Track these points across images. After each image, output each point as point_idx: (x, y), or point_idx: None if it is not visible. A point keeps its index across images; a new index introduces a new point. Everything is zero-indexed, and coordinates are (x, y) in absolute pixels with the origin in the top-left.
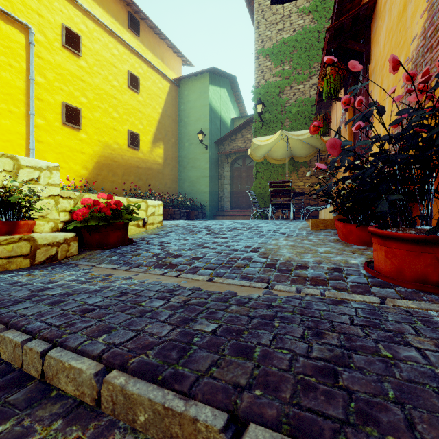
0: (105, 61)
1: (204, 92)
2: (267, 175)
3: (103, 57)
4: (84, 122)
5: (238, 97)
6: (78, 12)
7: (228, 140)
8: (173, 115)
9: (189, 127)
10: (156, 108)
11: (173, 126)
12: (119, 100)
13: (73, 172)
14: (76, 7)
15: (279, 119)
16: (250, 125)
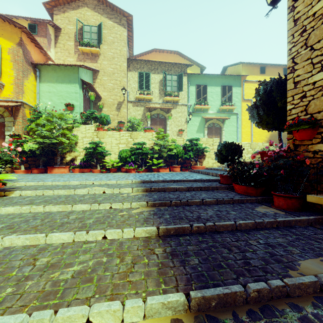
0: None
1: None
2: None
3: None
4: None
5: None
6: None
7: None
8: None
9: None
10: None
11: None
12: None
13: (262, 140)
14: None
15: None
16: None
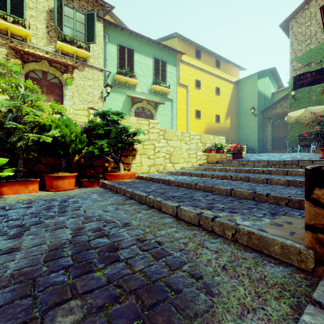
0: (207, 86)
1: (254, 84)
2: (298, 129)
3: (207, 85)
4: (201, 115)
5: (276, 78)
6: (199, 71)
7: (270, 109)
8: (234, 100)
9: (244, 105)
10: (227, 99)
11: (235, 106)
12: (212, 102)
13: None
14: (198, 70)
15: (307, 96)
16: (286, 98)
